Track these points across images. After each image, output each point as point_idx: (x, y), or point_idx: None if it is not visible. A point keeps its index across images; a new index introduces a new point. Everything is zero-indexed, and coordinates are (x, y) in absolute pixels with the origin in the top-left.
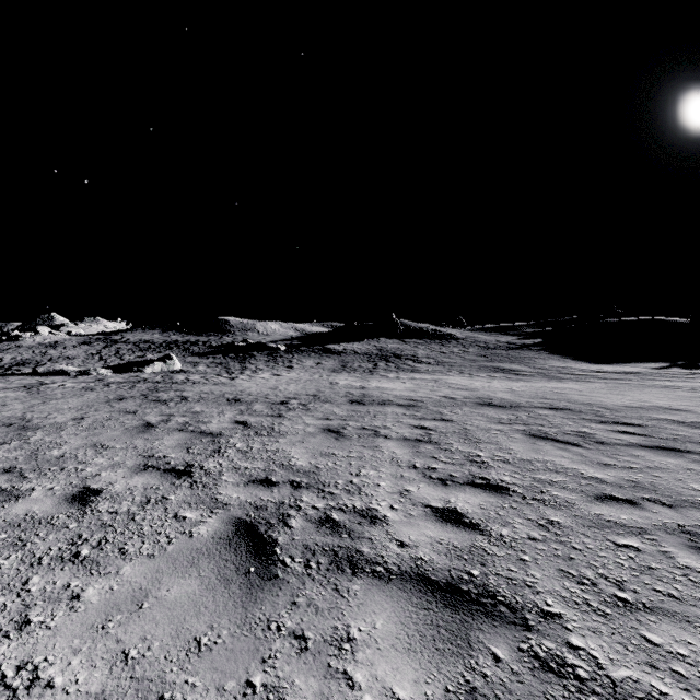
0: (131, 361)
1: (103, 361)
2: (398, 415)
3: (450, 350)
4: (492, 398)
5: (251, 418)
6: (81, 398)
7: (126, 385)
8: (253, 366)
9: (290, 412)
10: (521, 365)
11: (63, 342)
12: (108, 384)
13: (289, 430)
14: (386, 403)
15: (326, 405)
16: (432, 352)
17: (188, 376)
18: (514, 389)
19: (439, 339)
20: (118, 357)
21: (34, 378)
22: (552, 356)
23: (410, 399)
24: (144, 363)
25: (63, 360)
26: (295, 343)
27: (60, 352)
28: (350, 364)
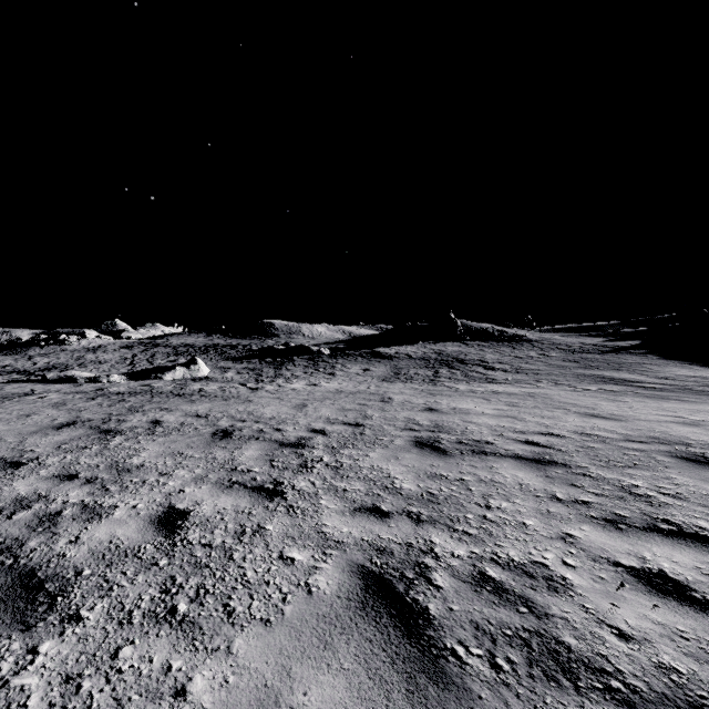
0: (156, 366)
1: (131, 366)
2: (541, 499)
3: (525, 354)
4: (687, 442)
5: (207, 498)
6: (13, 423)
7: (114, 398)
8: (288, 373)
9: (299, 478)
10: (634, 374)
11: (106, 346)
12: (97, 396)
13: (263, 578)
14: (487, 449)
15: (374, 453)
16: (504, 357)
17: (205, 386)
18: (691, 418)
19: (507, 341)
20: (149, 361)
21: (33, 387)
22: (668, 361)
23: (527, 441)
24: (167, 369)
25: (93, 364)
26: (341, 347)
27: (96, 356)
28: (404, 371)
